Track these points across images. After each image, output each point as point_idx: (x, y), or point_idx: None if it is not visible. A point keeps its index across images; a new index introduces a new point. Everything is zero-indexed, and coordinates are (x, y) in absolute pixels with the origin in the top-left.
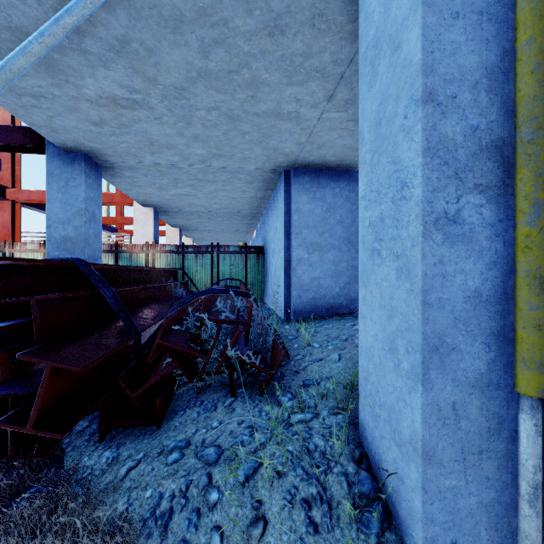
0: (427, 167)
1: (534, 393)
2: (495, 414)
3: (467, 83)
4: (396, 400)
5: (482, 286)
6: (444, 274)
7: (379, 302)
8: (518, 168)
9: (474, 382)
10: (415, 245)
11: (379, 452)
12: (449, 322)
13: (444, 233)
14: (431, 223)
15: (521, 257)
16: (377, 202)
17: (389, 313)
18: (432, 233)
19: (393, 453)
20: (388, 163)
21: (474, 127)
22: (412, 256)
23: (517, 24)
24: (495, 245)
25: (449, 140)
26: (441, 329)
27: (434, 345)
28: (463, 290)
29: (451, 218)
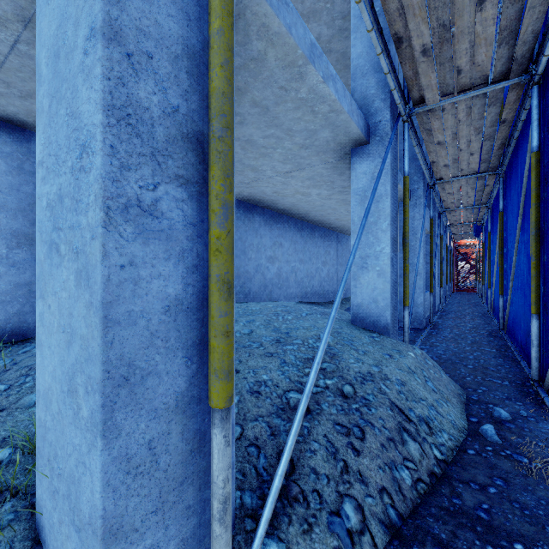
0: (111, 130)
1: (223, 403)
2: (197, 432)
3: (166, 50)
4: (76, 465)
5: (183, 292)
6: (137, 279)
7: (58, 321)
8: (211, 164)
9: (175, 405)
10: (95, 238)
11: (58, 545)
12: (143, 341)
13: (137, 226)
14: (117, 210)
15: (213, 261)
16: (56, 172)
17: (69, 337)
18: (119, 223)
19: (72, 543)
20: (67, 116)
21: (175, 107)
22: (92, 254)
23: (211, 8)
24: (198, 247)
25: (143, 108)
26: (133, 352)
27: (123, 376)
28: (162, 298)
29: (147, 209)
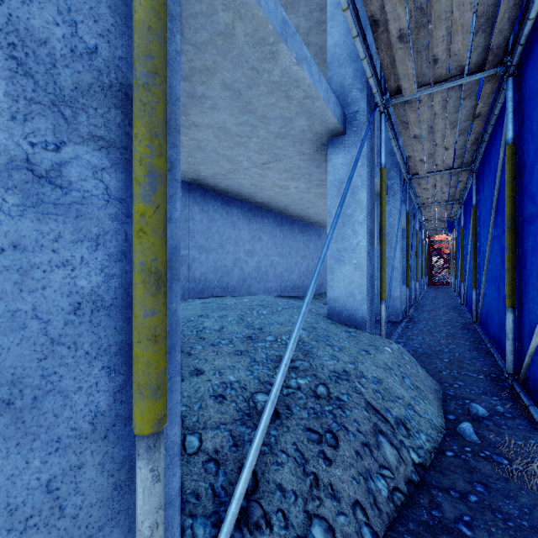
0: None
1: (149, 428)
2: (125, 459)
3: None
4: None
5: (104, 285)
6: (27, 267)
7: None
8: (134, 120)
9: (91, 429)
10: None
11: None
12: (37, 350)
13: (27, 196)
14: None
15: (137, 244)
16: None
17: None
18: None
19: None
20: None
21: (91, 47)
22: None
23: None
24: (126, 228)
25: (37, 40)
26: (18, 365)
27: (0, 399)
28: (69, 293)
29: (43, 174)
